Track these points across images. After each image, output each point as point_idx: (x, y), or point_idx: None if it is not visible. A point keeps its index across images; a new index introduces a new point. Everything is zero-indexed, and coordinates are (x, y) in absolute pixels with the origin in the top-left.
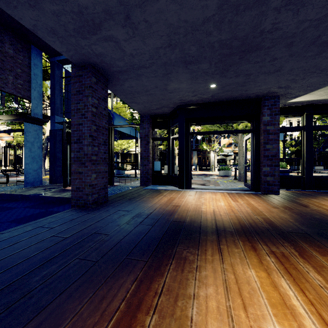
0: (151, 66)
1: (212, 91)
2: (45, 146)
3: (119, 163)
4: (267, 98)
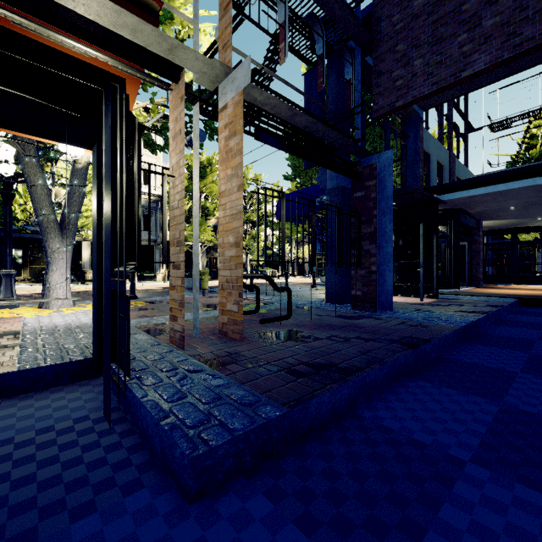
0: None
1: (496, 208)
2: (79, 197)
3: None
4: (481, 219)
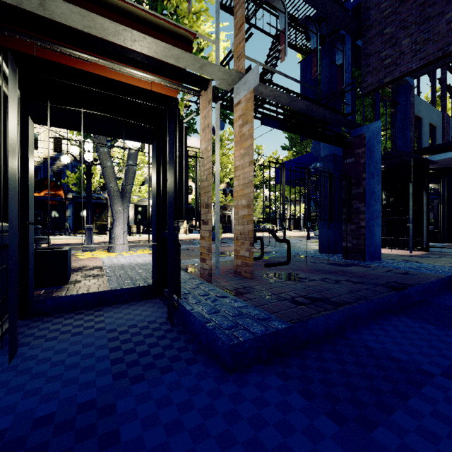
0: None
1: None
2: (132, 173)
3: (109, 222)
4: None
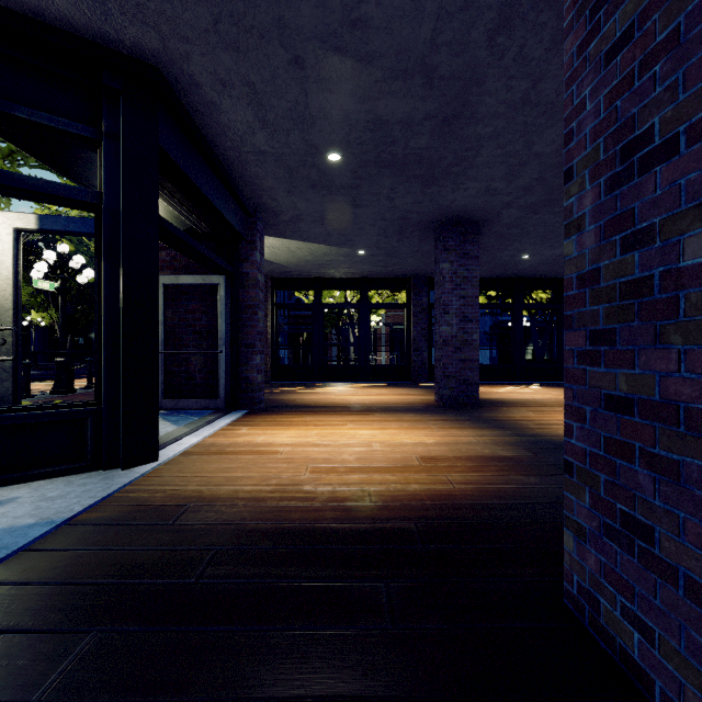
0: (489, 47)
1: (293, 152)
2: None
3: None
4: (259, 216)
